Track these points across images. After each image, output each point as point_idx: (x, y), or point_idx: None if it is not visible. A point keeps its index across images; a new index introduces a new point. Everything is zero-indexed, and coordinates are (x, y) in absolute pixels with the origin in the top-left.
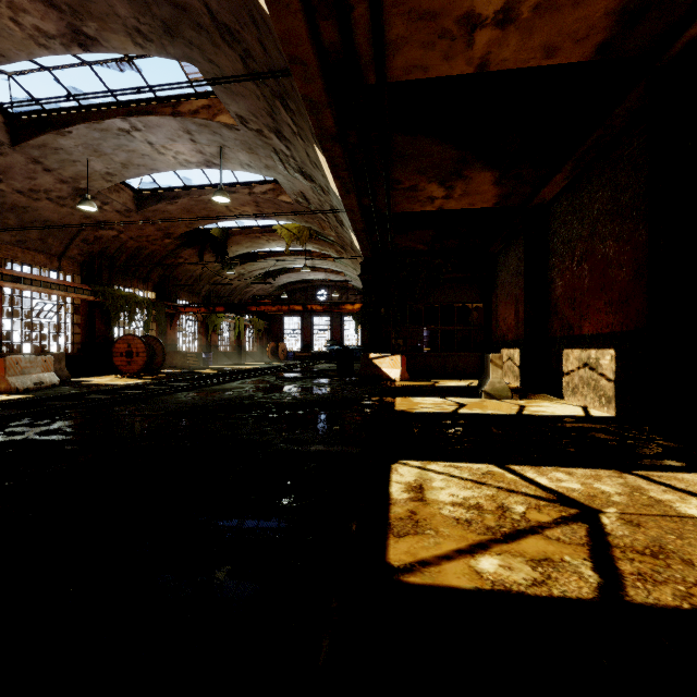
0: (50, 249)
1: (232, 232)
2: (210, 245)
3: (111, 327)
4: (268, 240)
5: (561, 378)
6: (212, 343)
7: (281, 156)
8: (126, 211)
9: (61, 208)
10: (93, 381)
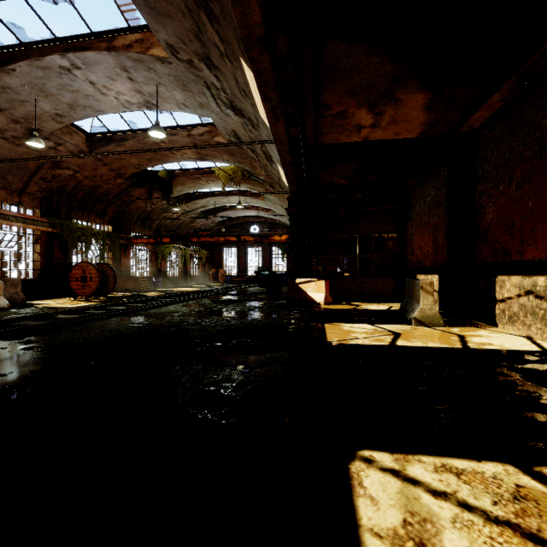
0: (10, 186)
1: (176, 174)
2: (157, 185)
3: (68, 255)
4: (207, 181)
5: (493, 305)
6: (162, 269)
7: (212, 90)
8: (79, 152)
9: (17, 147)
10: (44, 304)
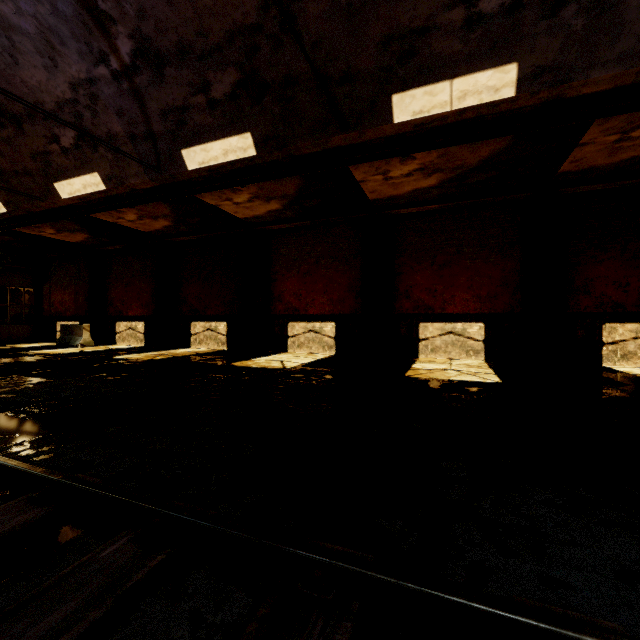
0: None
1: None
2: None
3: None
4: None
5: (115, 335)
6: None
7: None
8: None
9: None
10: None
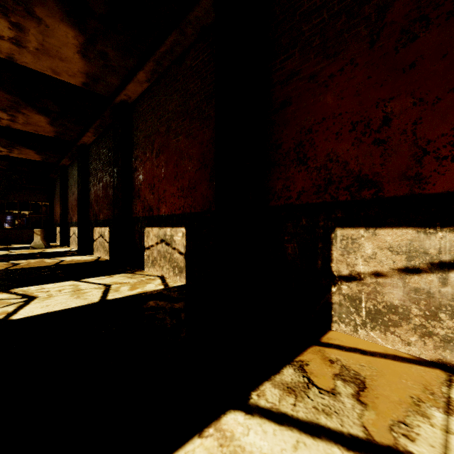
0: None
1: None
2: None
3: None
4: None
5: (70, 239)
6: None
7: None
8: None
9: None
10: None
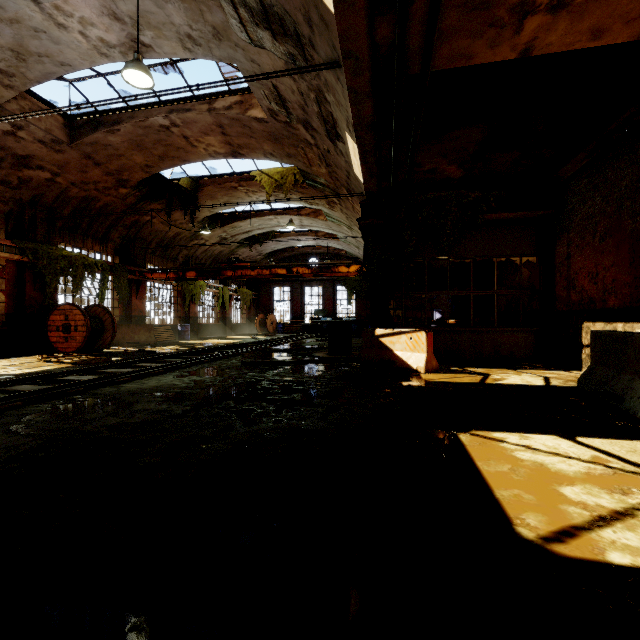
0: None
1: (203, 182)
2: (178, 198)
3: (47, 294)
4: (247, 192)
5: None
6: (191, 315)
7: None
8: (54, 143)
9: None
10: None
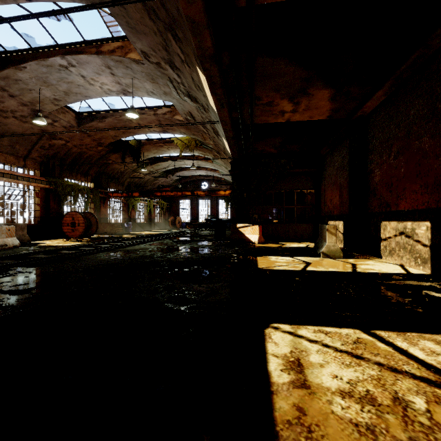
0: (18, 153)
1: (144, 142)
2: (129, 151)
3: (61, 206)
4: (168, 148)
5: (379, 242)
6: (132, 217)
7: (174, 83)
8: (70, 127)
9: (24, 124)
10: (45, 243)
